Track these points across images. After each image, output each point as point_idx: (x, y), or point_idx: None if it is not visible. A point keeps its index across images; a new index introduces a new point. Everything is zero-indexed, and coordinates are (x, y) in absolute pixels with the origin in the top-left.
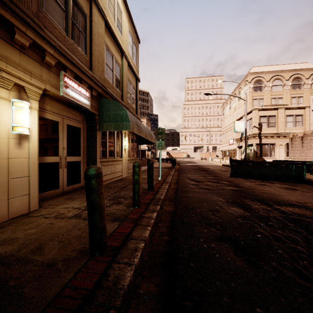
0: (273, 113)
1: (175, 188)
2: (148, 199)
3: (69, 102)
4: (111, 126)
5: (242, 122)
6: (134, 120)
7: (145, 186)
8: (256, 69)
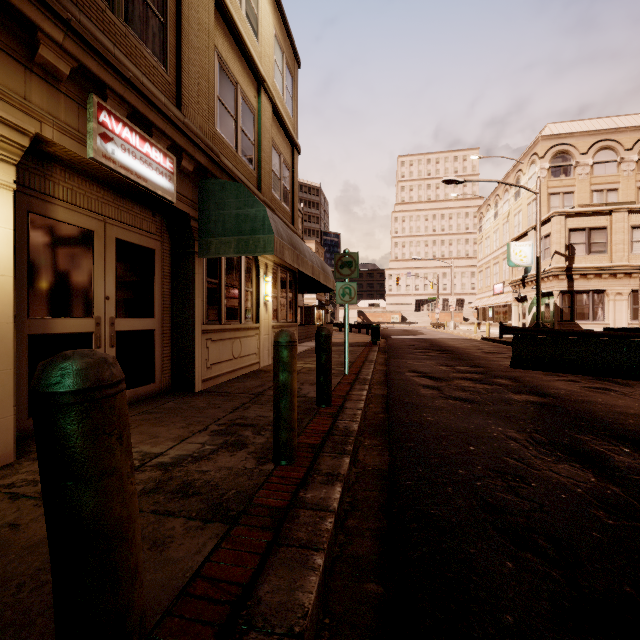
0: (601, 221)
1: (383, 396)
2: (319, 434)
3: (118, 181)
4: (229, 246)
5: (526, 243)
6: (285, 231)
7: (312, 390)
8: (555, 129)
